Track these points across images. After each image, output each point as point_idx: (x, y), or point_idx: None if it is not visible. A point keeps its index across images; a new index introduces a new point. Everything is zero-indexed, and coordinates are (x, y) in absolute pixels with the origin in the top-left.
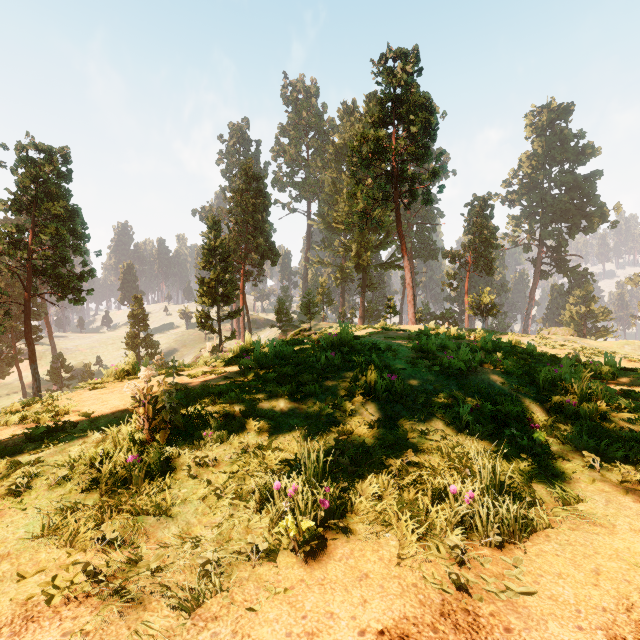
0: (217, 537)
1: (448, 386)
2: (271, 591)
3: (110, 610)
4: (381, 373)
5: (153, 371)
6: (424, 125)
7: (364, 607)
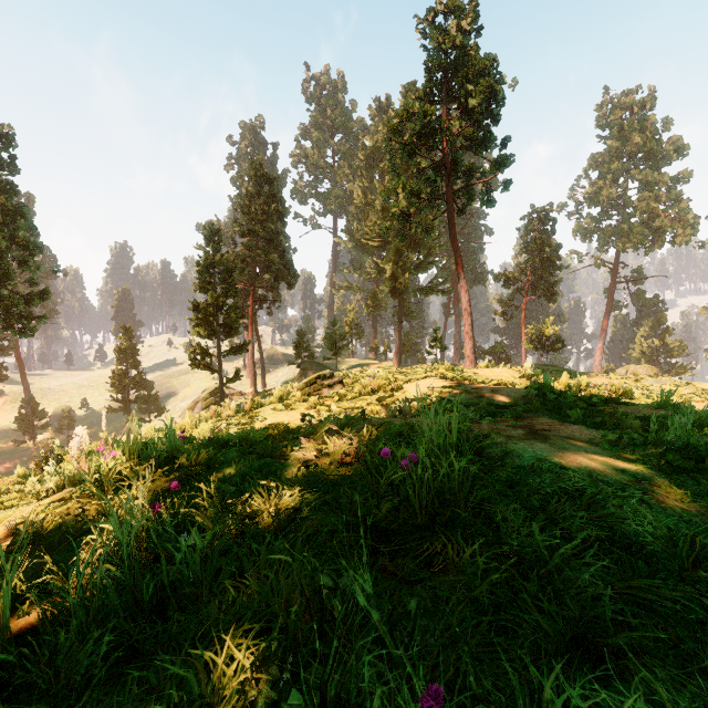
0: None
1: None
2: None
3: None
4: None
5: None
6: (487, 97)
7: None
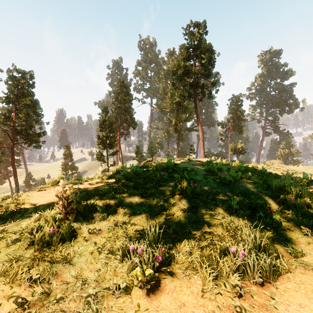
0: (97, 277)
1: (224, 189)
2: None
3: None
4: (189, 183)
5: (67, 182)
6: (208, 59)
7: None
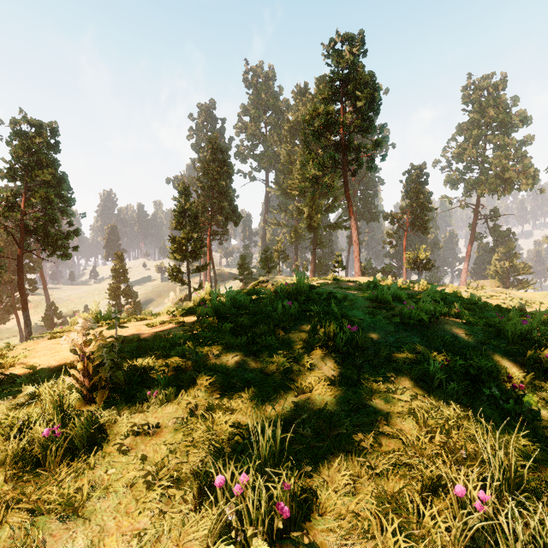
0: None
1: (410, 337)
2: None
3: None
4: (340, 324)
5: (91, 323)
6: (369, 100)
7: None
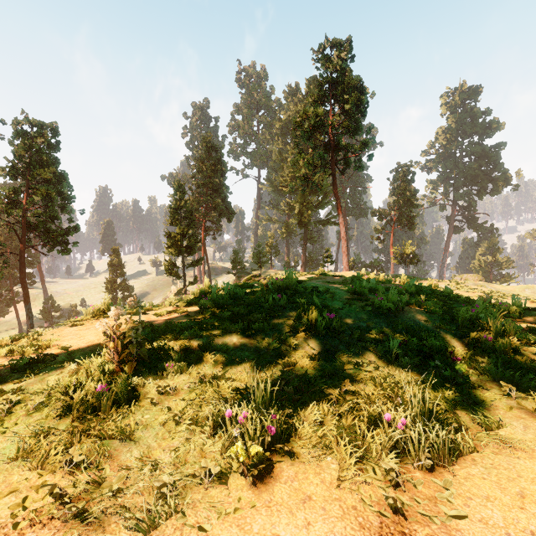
0: (174, 460)
1: (379, 323)
2: (222, 513)
3: (71, 532)
4: (321, 312)
5: (121, 310)
6: (356, 103)
7: (308, 530)
